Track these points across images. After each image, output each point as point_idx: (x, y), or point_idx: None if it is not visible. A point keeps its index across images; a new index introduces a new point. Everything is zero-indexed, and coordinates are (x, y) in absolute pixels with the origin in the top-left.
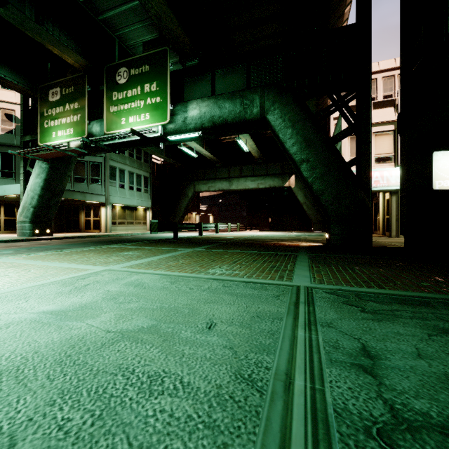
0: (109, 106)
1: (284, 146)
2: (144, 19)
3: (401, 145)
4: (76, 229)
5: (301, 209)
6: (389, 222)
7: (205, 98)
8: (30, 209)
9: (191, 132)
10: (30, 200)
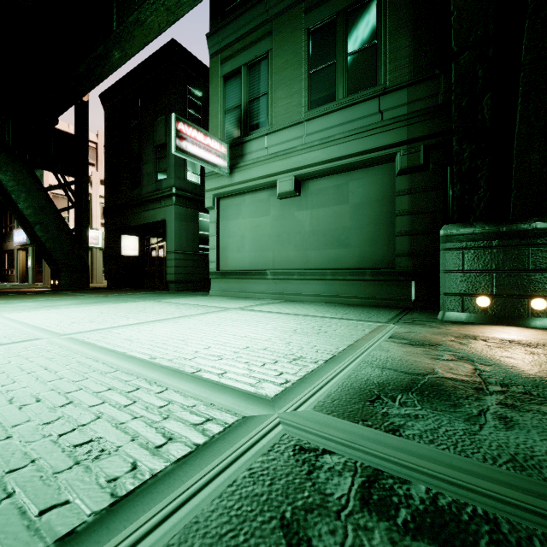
0: None
1: (17, 206)
2: None
3: (106, 226)
4: None
5: None
6: None
7: None
8: None
9: None
10: None
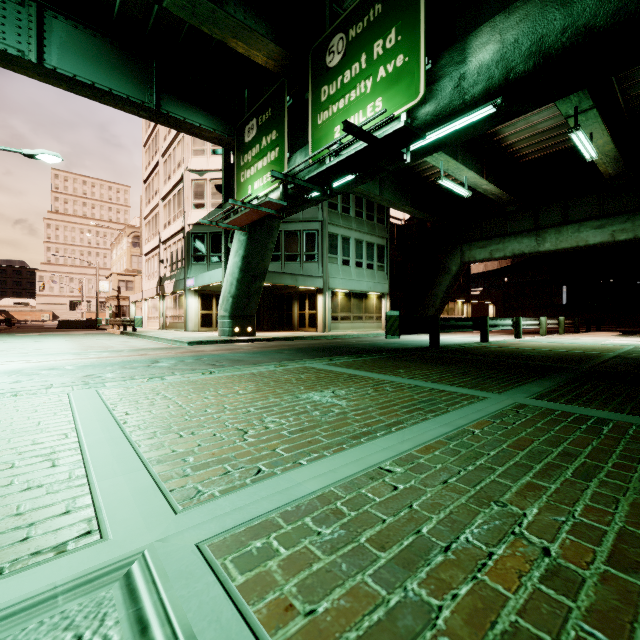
0: (315, 117)
1: None
2: None
3: None
4: (289, 327)
5: None
6: None
7: (517, 2)
8: (229, 299)
9: (474, 109)
10: (229, 287)
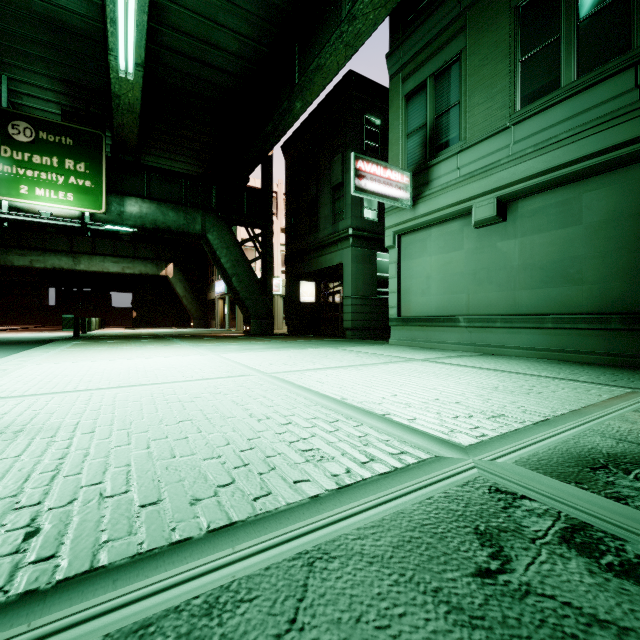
0: None
1: (220, 261)
2: (55, 75)
3: (286, 274)
4: None
5: (176, 302)
6: None
7: (147, 200)
8: None
9: (125, 226)
10: None
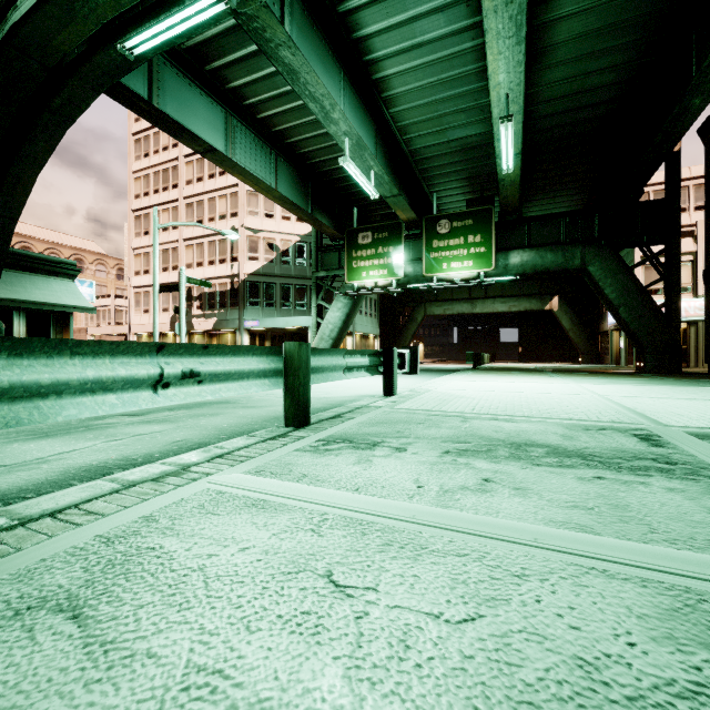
0: (428, 253)
1: (603, 293)
2: (462, 177)
3: (706, 294)
4: None
5: (561, 336)
6: (687, 353)
7: (527, 249)
8: (329, 341)
9: (509, 276)
10: (329, 332)
